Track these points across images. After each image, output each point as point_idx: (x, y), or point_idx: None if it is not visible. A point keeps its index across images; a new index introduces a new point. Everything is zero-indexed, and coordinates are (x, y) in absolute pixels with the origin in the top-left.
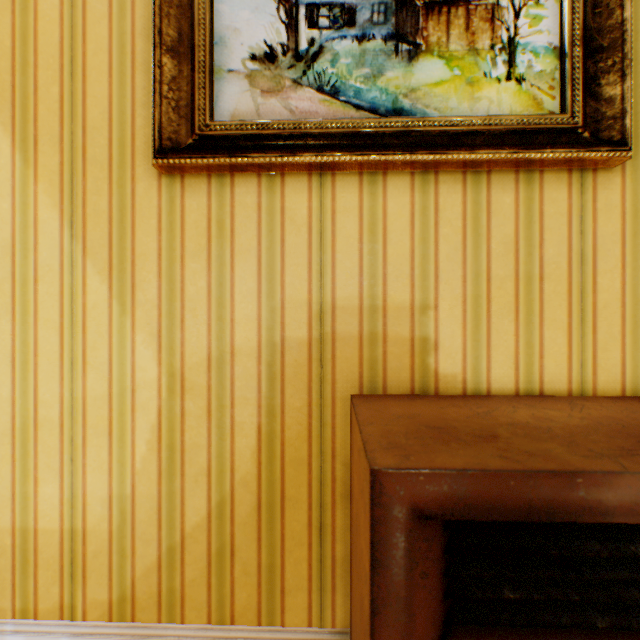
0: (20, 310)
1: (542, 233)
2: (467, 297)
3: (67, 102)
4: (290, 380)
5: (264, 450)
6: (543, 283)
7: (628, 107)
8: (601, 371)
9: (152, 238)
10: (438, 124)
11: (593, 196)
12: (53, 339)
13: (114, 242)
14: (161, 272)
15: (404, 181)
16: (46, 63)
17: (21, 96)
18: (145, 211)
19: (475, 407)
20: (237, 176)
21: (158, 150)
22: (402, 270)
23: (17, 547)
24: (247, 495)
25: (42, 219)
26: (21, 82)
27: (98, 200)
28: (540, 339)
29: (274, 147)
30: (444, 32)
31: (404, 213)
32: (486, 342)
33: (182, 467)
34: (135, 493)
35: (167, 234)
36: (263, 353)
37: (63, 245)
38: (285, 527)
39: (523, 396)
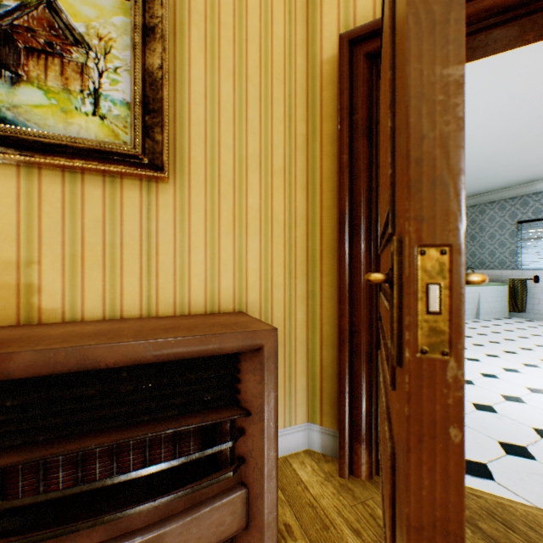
0: None
1: (123, 217)
2: (67, 256)
3: None
4: None
5: None
6: (124, 248)
7: (165, 149)
8: (162, 302)
9: None
10: (34, 135)
11: (157, 197)
12: None
13: None
14: None
15: (12, 170)
16: None
17: None
18: None
19: (42, 329)
20: None
21: None
22: (10, 235)
23: None
24: None
25: None
26: None
27: None
28: (122, 283)
29: None
30: (44, 72)
31: (12, 194)
32: (82, 286)
33: None
34: None
35: None
36: None
37: None
38: None
39: (105, 320)
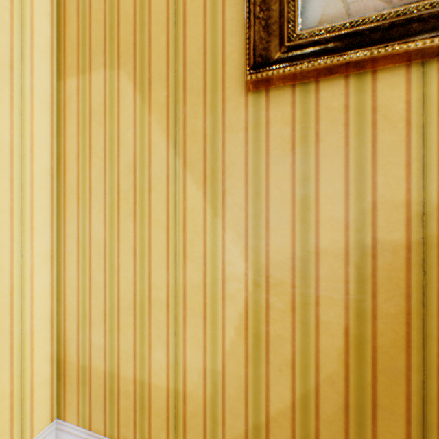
0: (139, 213)
1: None
2: None
3: (171, 47)
4: (382, 284)
5: (351, 353)
6: None
7: None
8: None
9: (239, 149)
10: None
11: None
12: (161, 236)
13: (207, 155)
14: (247, 179)
15: None
16: (156, 20)
17: (139, 50)
18: (233, 126)
19: None
20: (321, 81)
21: (252, 66)
22: None
23: (137, 394)
24: (332, 394)
25: (153, 142)
26: (139, 39)
27: (194, 122)
28: None
29: (368, 42)
30: None
31: None
32: None
33: (266, 355)
34: (224, 370)
35: (252, 144)
36: (350, 255)
37: (168, 161)
38: (376, 436)
39: None
